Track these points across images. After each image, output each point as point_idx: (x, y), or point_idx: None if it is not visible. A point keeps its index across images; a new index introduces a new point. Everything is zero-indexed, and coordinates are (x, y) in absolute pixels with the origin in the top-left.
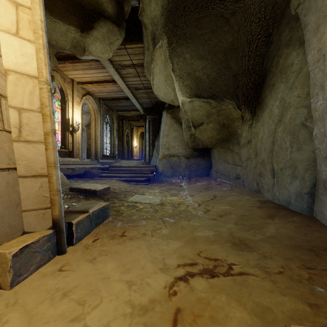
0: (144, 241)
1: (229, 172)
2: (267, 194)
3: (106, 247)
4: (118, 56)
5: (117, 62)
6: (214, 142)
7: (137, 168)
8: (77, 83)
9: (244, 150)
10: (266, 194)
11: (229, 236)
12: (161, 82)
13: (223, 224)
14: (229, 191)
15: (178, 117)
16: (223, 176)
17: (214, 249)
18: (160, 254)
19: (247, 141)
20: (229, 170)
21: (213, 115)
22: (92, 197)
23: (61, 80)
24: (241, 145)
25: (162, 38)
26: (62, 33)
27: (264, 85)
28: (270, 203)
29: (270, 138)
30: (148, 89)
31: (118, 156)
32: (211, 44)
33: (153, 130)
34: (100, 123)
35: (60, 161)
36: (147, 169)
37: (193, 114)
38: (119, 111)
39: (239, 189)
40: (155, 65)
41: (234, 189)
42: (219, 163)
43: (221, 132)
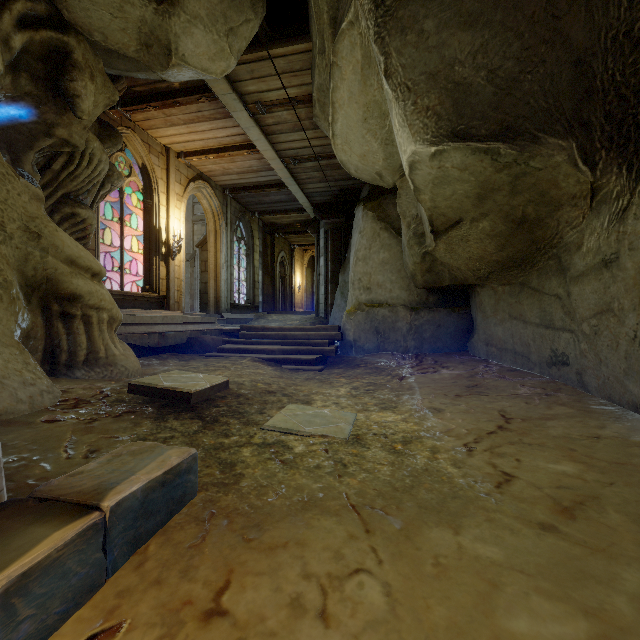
0: None
1: (528, 347)
2: None
3: None
4: (255, 81)
5: (254, 95)
6: (486, 271)
7: (299, 332)
8: (177, 155)
9: (589, 287)
10: None
11: None
12: (352, 125)
13: (599, 562)
14: (543, 402)
15: (390, 217)
16: (508, 355)
17: None
18: None
19: (597, 263)
20: (529, 340)
21: (497, 194)
22: (177, 412)
23: (143, 148)
24: (573, 274)
25: None
26: (112, 10)
27: None
28: None
29: None
30: (323, 158)
31: (263, 306)
32: None
33: (333, 250)
34: (225, 238)
35: (119, 319)
36: (321, 334)
37: (439, 196)
38: (264, 214)
39: (572, 397)
40: (338, 81)
41: (555, 394)
42: (497, 323)
43: (510, 241)
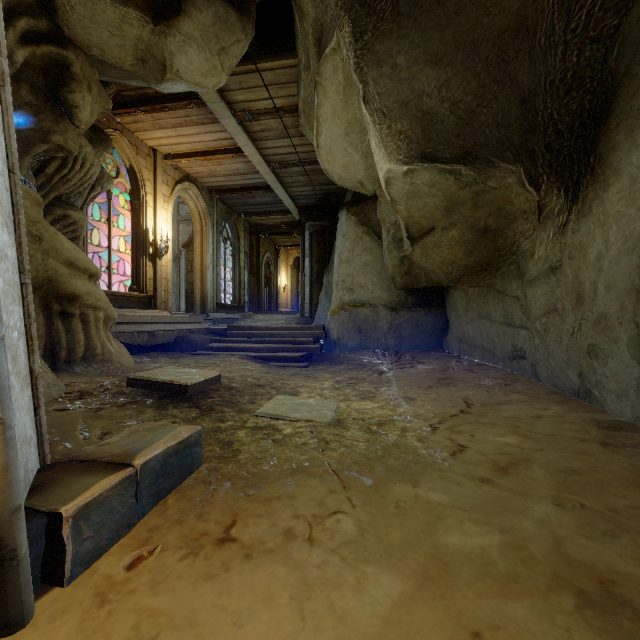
0: (286, 567)
1: (494, 343)
2: (618, 404)
3: (163, 595)
4: (243, 91)
5: (242, 104)
6: (457, 274)
7: (285, 331)
8: (164, 157)
9: (540, 290)
10: (614, 404)
11: (556, 559)
12: (336, 138)
13: (518, 500)
14: (501, 390)
15: (372, 222)
16: (477, 351)
17: (522, 624)
18: (336, 638)
19: (546, 269)
20: (494, 337)
21: (462, 207)
22: (175, 402)
23: (131, 150)
24: (529, 278)
25: (340, 25)
26: (111, 29)
27: (610, 116)
28: (633, 432)
29: (630, 255)
30: (308, 164)
31: (249, 306)
32: (462, 24)
33: (318, 252)
34: (212, 239)
35: (114, 318)
36: (306, 333)
37: (412, 207)
38: (250, 215)
39: (527, 386)
40: (322, 99)
41: (513, 384)
42: (468, 322)
43: (477, 248)
